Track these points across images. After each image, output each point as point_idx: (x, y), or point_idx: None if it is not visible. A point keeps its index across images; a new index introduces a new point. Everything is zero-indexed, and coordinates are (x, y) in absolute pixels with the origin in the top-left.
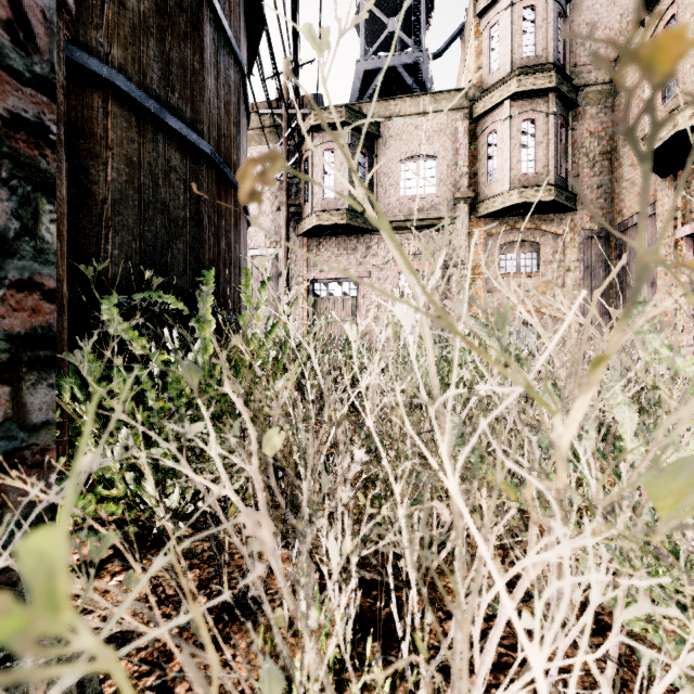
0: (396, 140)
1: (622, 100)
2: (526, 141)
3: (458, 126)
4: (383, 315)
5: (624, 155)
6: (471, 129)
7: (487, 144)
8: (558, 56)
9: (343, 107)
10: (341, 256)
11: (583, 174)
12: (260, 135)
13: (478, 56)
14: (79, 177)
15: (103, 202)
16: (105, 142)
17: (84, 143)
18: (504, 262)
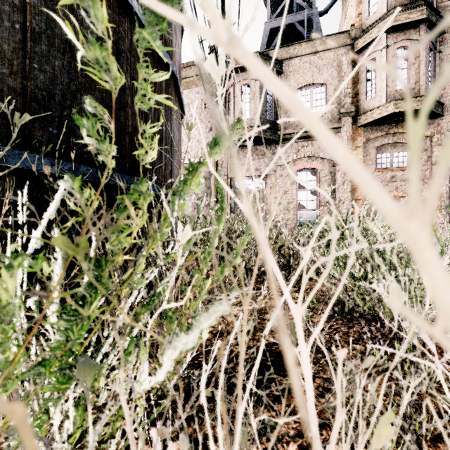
0: (294, 74)
1: None
2: (400, 64)
3: (342, 59)
4: (284, 201)
5: None
6: (352, 60)
7: (366, 70)
8: None
9: (255, 53)
10: (253, 160)
11: (449, 86)
12: (198, 80)
13: (358, 5)
14: None
15: None
16: None
17: None
18: (380, 160)
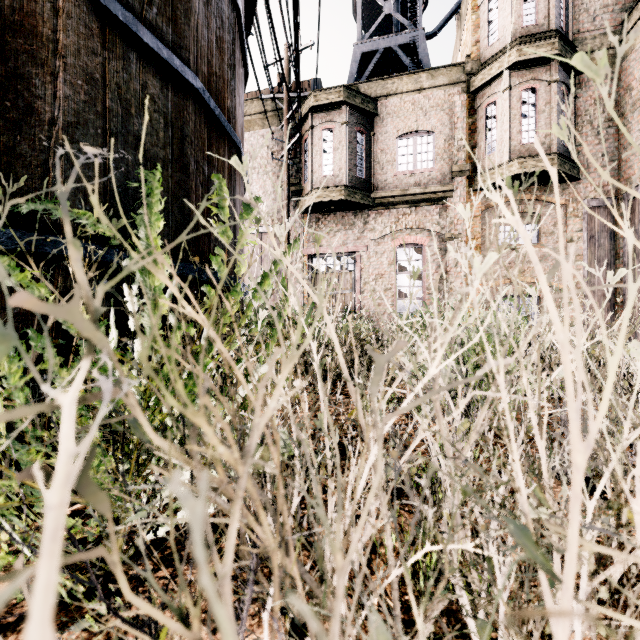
0: (393, 117)
1: (631, 63)
2: (527, 111)
3: (455, 100)
4: (380, 287)
5: (632, 120)
6: (468, 103)
7: (485, 117)
8: (561, 24)
9: (341, 87)
10: (339, 231)
11: (587, 142)
12: (263, 119)
13: (476, 30)
14: (16, 87)
15: (51, 123)
16: (54, 47)
17: (23, 44)
18: (503, 234)
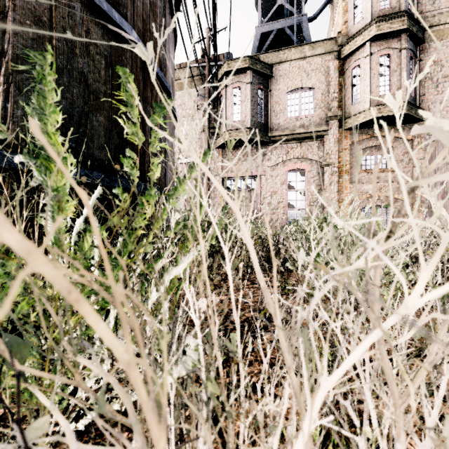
0: (284, 78)
1: None
2: (383, 71)
3: (329, 64)
4: (274, 201)
5: None
6: (339, 66)
7: (352, 76)
8: (408, 7)
9: (246, 57)
10: (245, 161)
11: (429, 93)
12: (191, 81)
13: (345, 13)
14: None
15: (1, 54)
16: None
17: None
18: (365, 162)
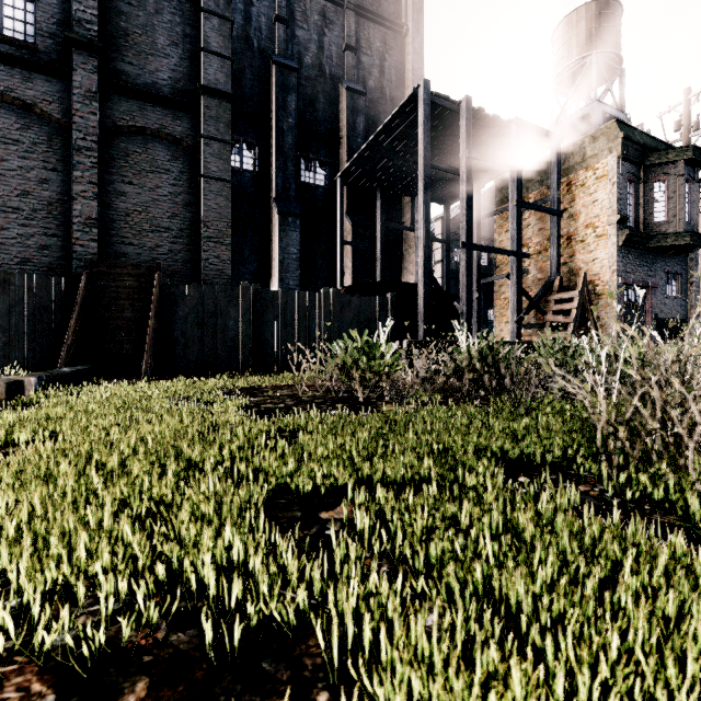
0: None
1: None
2: None
3: None
4: None
5: None
6: None
7: None
8: None
9: None
10: None
11: None
12: None
13: None
14: None
15: None
16: None
17: None
18: None
